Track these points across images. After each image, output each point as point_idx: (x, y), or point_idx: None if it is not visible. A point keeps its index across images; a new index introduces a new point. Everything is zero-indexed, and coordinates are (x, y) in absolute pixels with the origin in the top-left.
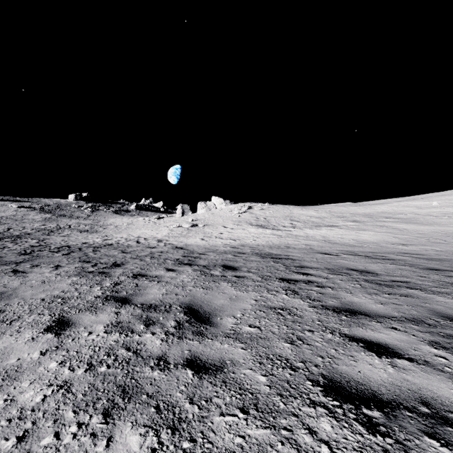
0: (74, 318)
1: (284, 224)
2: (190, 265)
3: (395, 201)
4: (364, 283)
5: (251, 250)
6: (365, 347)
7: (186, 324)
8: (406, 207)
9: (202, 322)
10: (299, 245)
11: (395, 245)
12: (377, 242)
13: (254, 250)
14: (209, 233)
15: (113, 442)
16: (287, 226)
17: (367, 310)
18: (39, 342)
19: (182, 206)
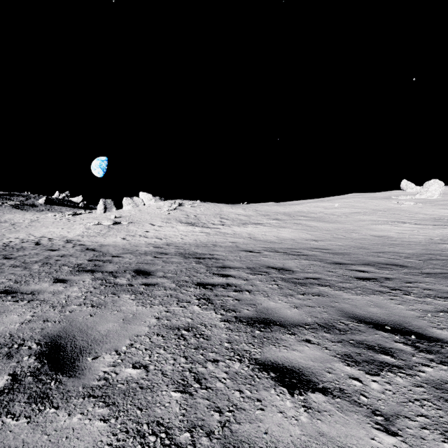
0: None
1: (213, 221)
2: (93, 271)
3: (308, 202)
4: (281, 283)
5: (176, 249)
6: (276, 379)
7: (28, 379)
8: (316, 207)
9: (60, 370)
10: (226, 243)
11: (308, 241)
12: (294, 238)
13: (179, 250)
14: (134, 231)
15: None
16: (216, 223)
17: (282, 318)
18: None
19: (105, 201)
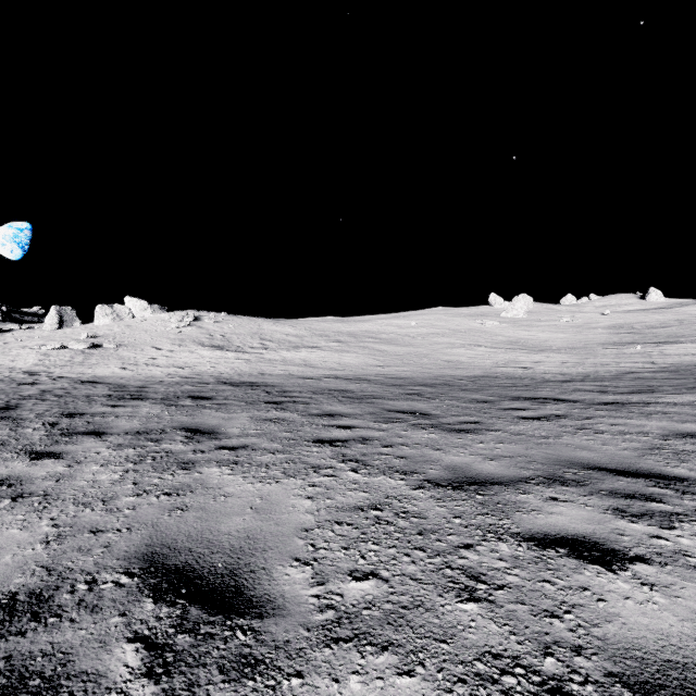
0: (53, 449)
1: (252, 344)
2: (140, 399)
3: (380, 318)
4: (342, 398)
5: (215, 379)
6: (337, 428)
7: (195, 436)
8: (389, 325)
9: (210, 433)
10: (276, 371)
11: (374, 367)
12: (359, 365)
13: (219, 380)
14: (131, 358)
15: (203, 472)
16: (256, 347)
17: (342, 413)
18: (47, 464)
19: (60, 310)
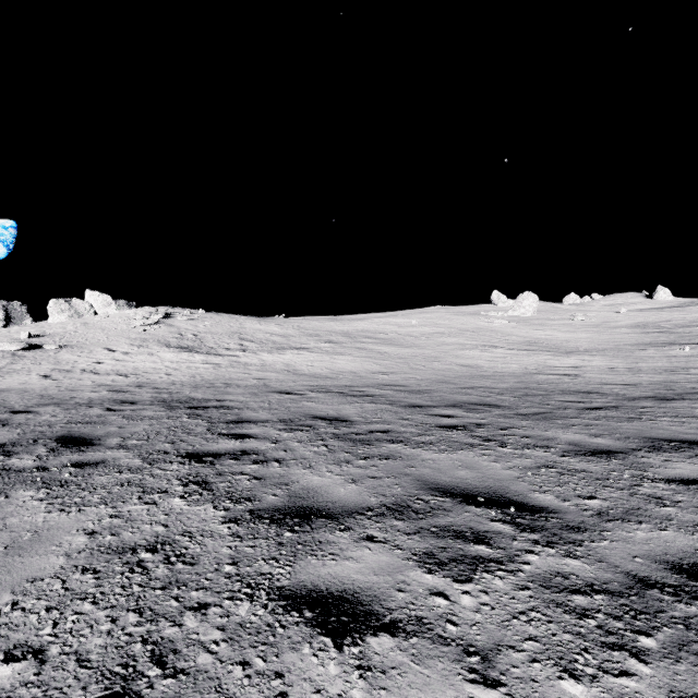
0: None
1: (228, 344)
2: None
3: (376, 317)
4: (333, 442)
5: (154, 394)
6: (315, 623)
7: None
8: (387, 324)
9: None
10: (248, 380)
11: (375, 374)
12: (356, 371)
13: (160, 395)
14: (70, 362)
15: None
16: (232, 348)
17: (331, 502)
18: None
19: (7, 305)
